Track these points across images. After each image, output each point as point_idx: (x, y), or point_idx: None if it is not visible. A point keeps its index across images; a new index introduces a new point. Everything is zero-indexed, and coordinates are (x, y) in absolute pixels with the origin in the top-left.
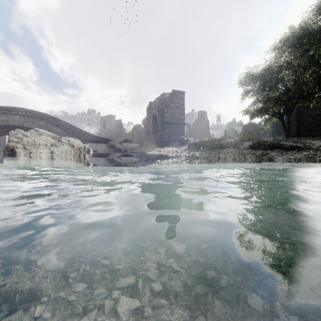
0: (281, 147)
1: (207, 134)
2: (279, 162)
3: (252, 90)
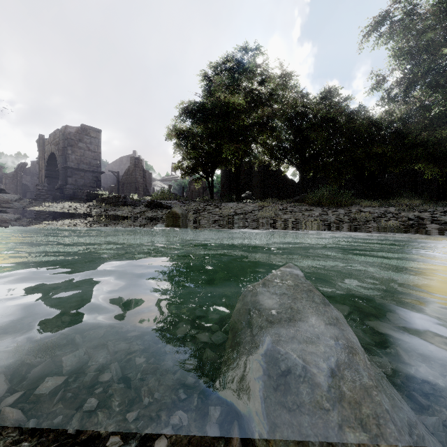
0: (162, 206)
1: (144, 188)
2: (140, 218)
3: (181, 145)
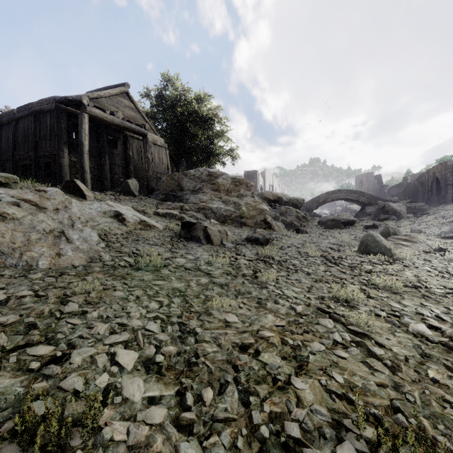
0: None
1: None
2: None
3: None
